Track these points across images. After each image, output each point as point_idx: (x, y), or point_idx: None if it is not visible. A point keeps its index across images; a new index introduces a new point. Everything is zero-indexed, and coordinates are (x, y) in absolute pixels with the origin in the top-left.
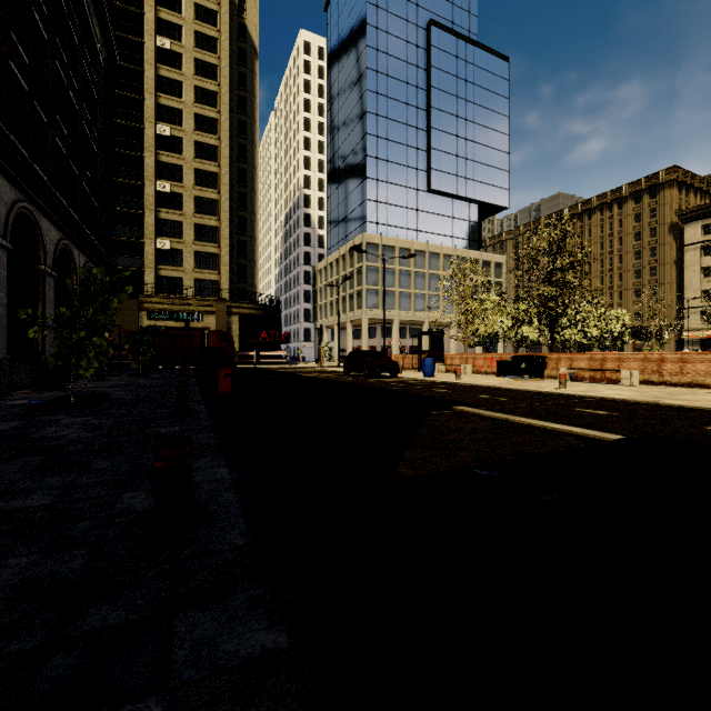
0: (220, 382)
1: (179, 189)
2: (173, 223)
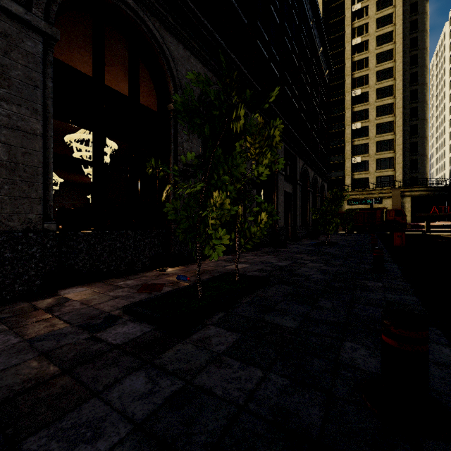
0: (394, 240)
1: (365, 124)
2: (362, 146)
